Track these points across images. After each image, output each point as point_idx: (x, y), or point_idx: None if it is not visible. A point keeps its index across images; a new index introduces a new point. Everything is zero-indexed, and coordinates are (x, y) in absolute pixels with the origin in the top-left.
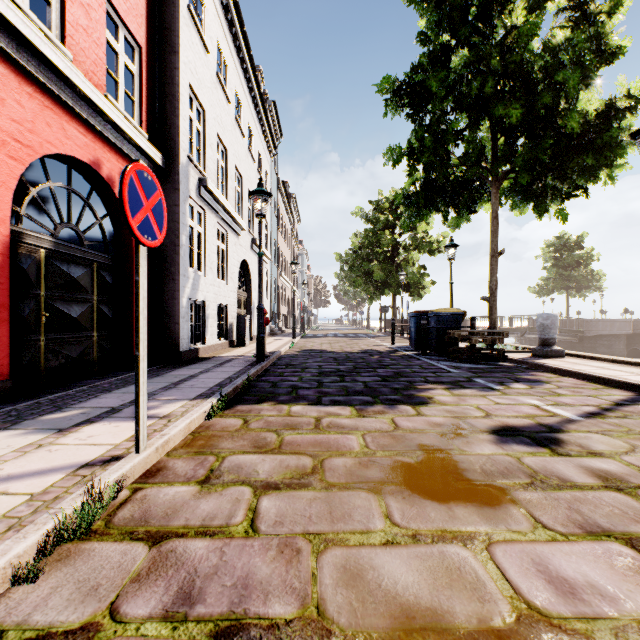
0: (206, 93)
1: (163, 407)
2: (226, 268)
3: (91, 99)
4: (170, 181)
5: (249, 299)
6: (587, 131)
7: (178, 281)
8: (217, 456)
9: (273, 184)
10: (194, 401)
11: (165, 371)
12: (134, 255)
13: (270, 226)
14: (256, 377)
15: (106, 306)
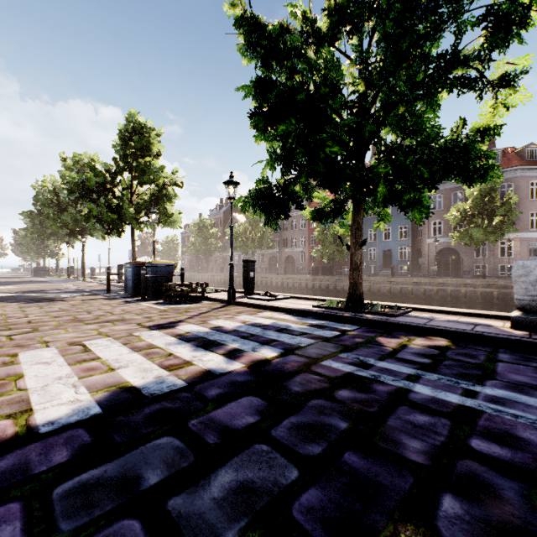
0: None
1: None
2: None
3: None
4: None
5: None
6: None
7: None
8: None
9: None
10: None
11: None
12: None
13: None
14: None
15: None
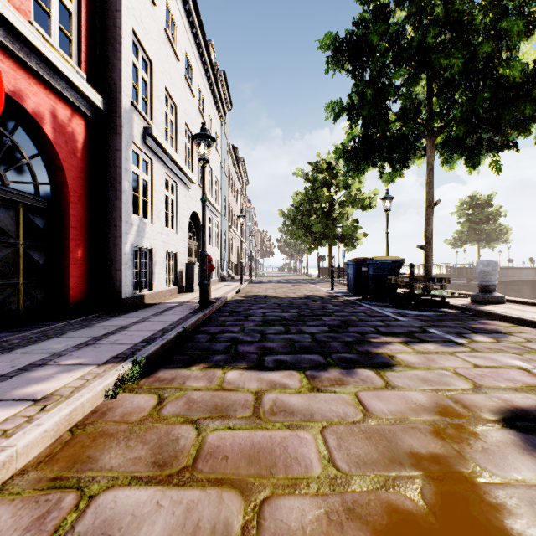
0: (153, 45)
1: (54, 379)
2: (176, 218)
3: (4, 16)
4: (111, 125)
5: (200, 248)
6: (525, 82)
7: (120, 227)
8: (81, 493)
9: (223, 147)
10: (102, 367)
11: (98, 321)
12: (70, 199)
13: (221, 184)
14: (195, 327)
15: (36, 251)
